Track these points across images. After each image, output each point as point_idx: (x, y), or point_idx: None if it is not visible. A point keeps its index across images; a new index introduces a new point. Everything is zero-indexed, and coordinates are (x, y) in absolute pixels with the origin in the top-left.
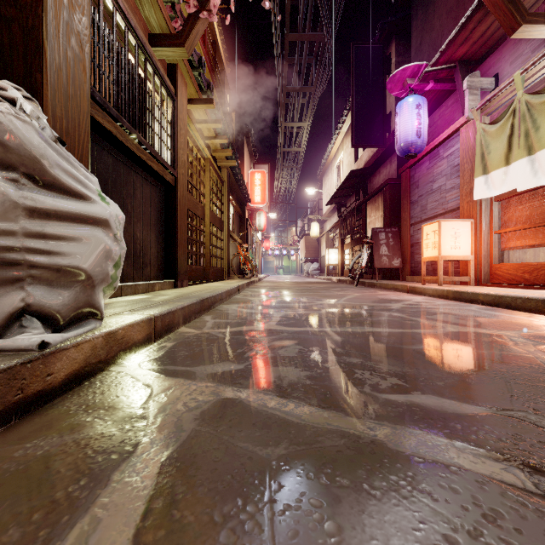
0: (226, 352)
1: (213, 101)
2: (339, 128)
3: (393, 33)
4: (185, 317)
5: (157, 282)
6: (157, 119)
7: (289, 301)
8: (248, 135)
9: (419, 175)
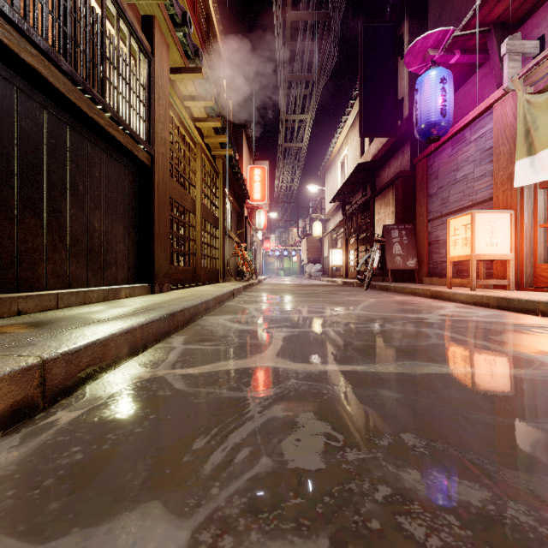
0: (166, 453)
1: (201, 70)
2: (344, 120)
3: (406, 10)
4: (134, 344)
5: (124, 287)
6: (123, 77)
7: (293, 309)
8: (247, 129)
9: (439, 164)
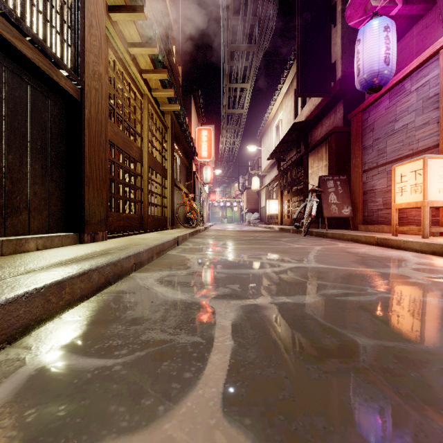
0: None
1: (143, 9)
2: (279, 88)
3: None
4: None
5: (34, 237)
6: None
7: (239, 261)
8: (195, 95)
9: (375, 117)
